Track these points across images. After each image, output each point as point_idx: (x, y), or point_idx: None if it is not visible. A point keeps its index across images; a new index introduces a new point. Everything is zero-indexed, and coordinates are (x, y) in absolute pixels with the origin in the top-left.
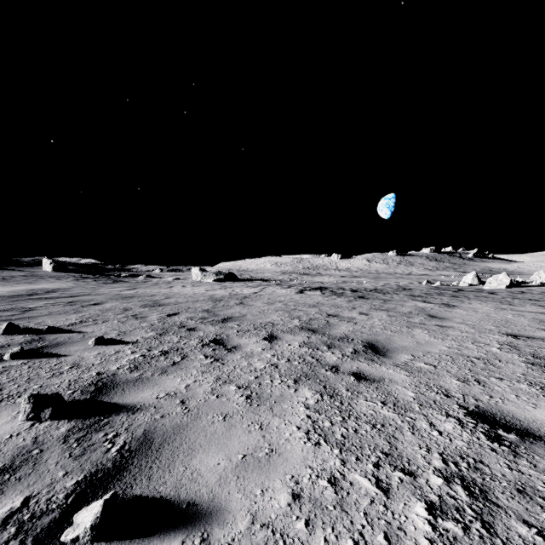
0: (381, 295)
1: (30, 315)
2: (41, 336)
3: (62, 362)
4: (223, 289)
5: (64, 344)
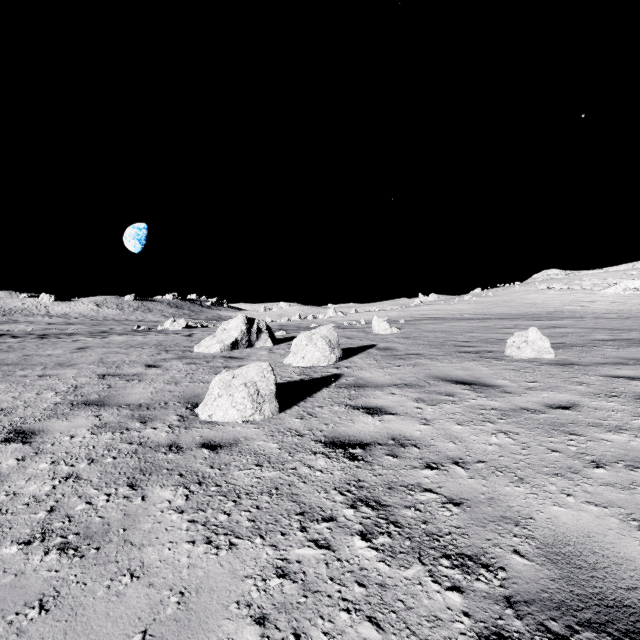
0: (65, 336)
1: None
2: None
3: None
4: None
5: None
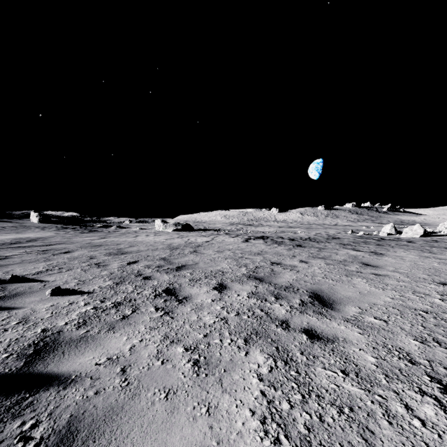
0: (316, 244)
1: (2, 263)
2: (3, 286)
3: (12, 316)
4: (180, 238)
5: (22, 294)
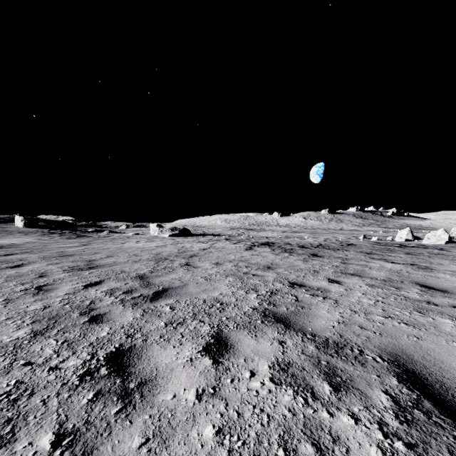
0: (333, 252)
1: None
2: None
3: None
4: (174, 244)
5: None
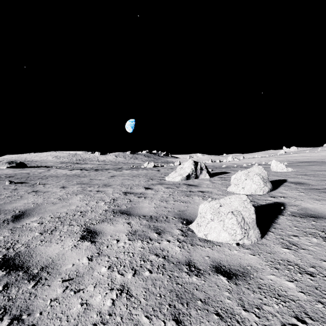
0: (105, 170)
1: None
2: None
3: None
4: (23, 170)
5: None
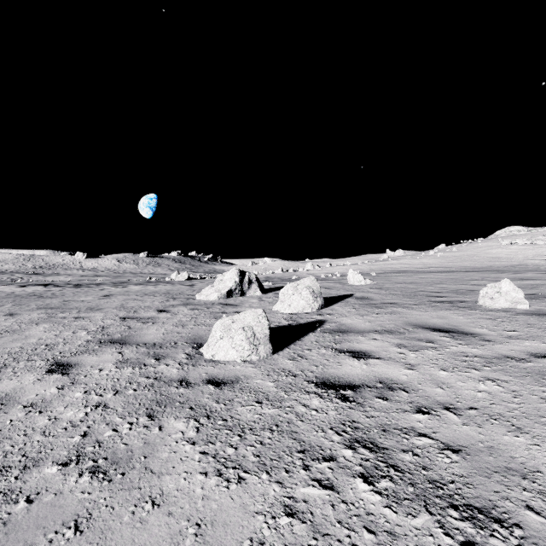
0: (94, 286)
1: None
2: None
3: None
4: None
5: None
